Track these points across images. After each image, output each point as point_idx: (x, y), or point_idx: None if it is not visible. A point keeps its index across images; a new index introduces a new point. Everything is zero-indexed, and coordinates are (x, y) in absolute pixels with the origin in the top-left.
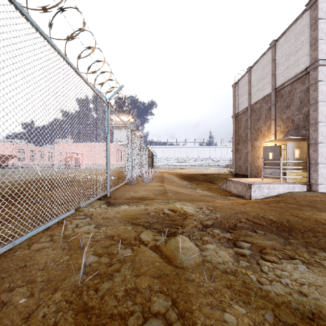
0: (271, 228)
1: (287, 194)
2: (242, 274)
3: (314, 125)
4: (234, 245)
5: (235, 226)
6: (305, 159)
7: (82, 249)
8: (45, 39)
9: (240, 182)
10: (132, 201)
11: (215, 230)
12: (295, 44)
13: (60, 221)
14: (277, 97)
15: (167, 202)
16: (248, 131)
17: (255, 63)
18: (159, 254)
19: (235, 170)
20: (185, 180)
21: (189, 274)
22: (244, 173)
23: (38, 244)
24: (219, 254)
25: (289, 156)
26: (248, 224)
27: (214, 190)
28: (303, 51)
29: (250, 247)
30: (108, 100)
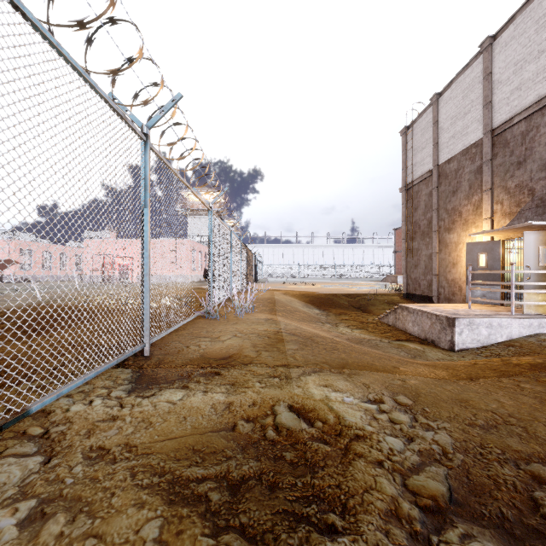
0: None
1: (530, 340)
2: None
3: None
4: None
5: (541, 515)
6: None
7: None
8: None
9: (426, 313)
10: (199, 372)
11: None
12: (537, 37)
13: None
14: (495, 146)
15: (287, 378)
16: (433, 214)
17: (447, 87)
18: None
19: (406, 288)
20: (315, 306)
21: None
22: (425, 293)
23: None
24: None
25: (528, 260)
26: None
27: (373, 327)
28: None
29: None
30: (146, 128)
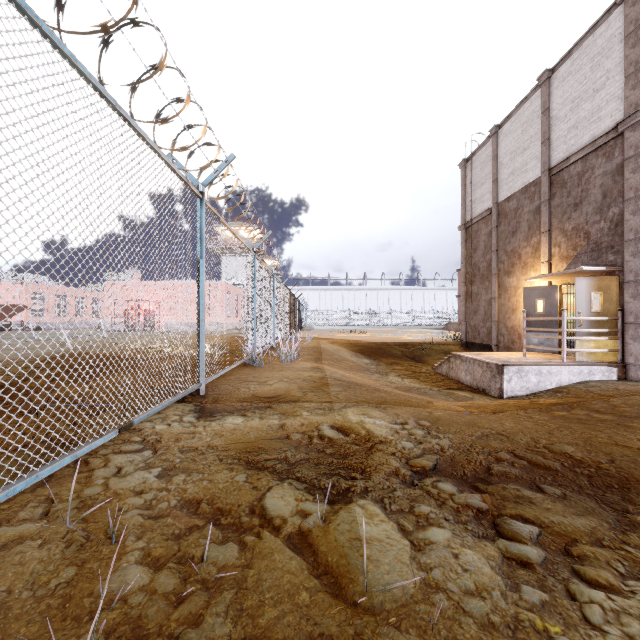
0: (578, 481)
1: (578, 387)
2: (537, 634)
3: (632, 242)
4: (496, 530)
5: (489, 474)
6: (614, 313)
7: (114, 545)
8: (34, 26)
9: (478, 361)
10: (253, 406)
11: (443, 485)
12: (592, 76)
13: (82, 458)
14: (553, 185)
15: (330, 409)
16: (492, 256)
17: (507, 119)
18: (308, 560)
19: (466, 336)
20: (365, 356)
21: (390, 636)
22: (485, 341)
23: (10, 529)
24: (463, 564)
25: (580, 306)
26: (519, 467)
27: (425, 377)
28: (610, 91)
29: (538, 537)
30: (202, 186)
